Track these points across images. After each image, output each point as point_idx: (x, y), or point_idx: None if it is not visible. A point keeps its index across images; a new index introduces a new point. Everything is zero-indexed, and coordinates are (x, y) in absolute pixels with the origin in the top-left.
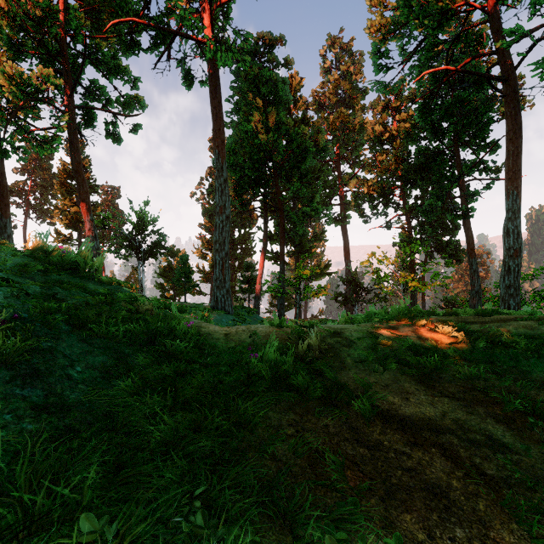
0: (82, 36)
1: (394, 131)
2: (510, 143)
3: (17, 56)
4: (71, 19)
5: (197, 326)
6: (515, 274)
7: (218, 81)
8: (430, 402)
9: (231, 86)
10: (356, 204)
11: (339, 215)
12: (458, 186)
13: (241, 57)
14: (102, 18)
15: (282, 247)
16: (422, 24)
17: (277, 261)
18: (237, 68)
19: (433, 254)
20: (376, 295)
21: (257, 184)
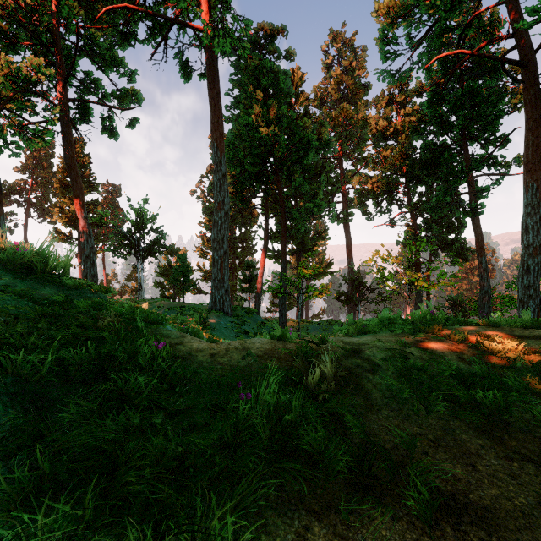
0: (74, 26)
1: (399, 126)
2: (529, 132)
3: (10, 48)
4: (63, 6)
5: (176, 344)
6: (535, 274)
7: (216, 70)
8: (509, 472)
9: (231, 78)
10: (359, 201)
11: (342, 213)
12: (467, 182)
13: (241, 44)
14: (97, 8)
15: (284, 245)
16: (434, 5)
17: (278, 259)
18: (237, 60)
19: (438, 252)
20: (379, 294)
21: (258, 180)
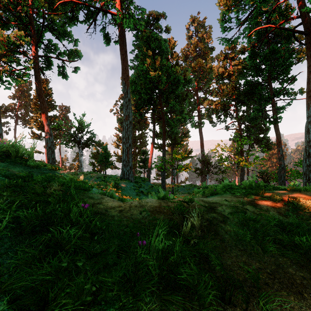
0: (42, 12)
1: (231, 71)
2: (310, 74)
3: (4, 26)
4: (35, 1)
5: (97, 203)
6: None
7: (124, 38)
8: None
9: (133, 43)
10: (208, 115)
11: (197, 122)
12: (271, 103)
13: (139, 22)
14: (55, 2)
15: (164, 141)
16: None
17: (161, 149)
18: (137, 33)
19: (253, 145)
20: (219, 169)
21: (149, 103)
